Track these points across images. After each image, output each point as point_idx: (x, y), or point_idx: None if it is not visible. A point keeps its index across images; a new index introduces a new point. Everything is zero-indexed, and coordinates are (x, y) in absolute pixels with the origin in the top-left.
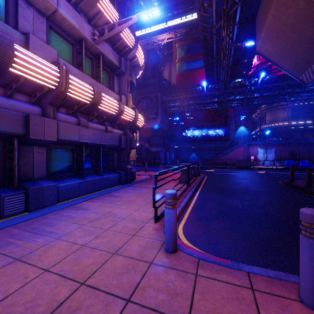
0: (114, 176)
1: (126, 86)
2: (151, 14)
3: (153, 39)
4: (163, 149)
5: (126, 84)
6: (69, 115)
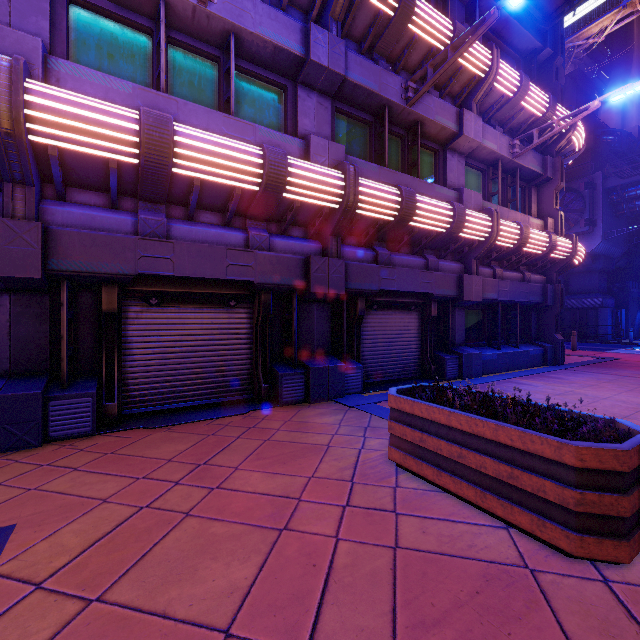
0: (535, 350)
1: (554, 201)
2: (630, 92)
3: (570, 42)
4: (608, 303)
5: (553, 198)
6: (482, 266)
